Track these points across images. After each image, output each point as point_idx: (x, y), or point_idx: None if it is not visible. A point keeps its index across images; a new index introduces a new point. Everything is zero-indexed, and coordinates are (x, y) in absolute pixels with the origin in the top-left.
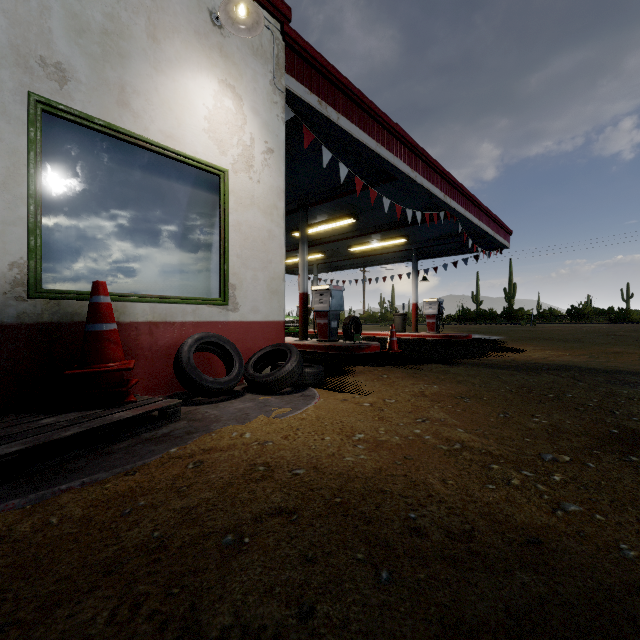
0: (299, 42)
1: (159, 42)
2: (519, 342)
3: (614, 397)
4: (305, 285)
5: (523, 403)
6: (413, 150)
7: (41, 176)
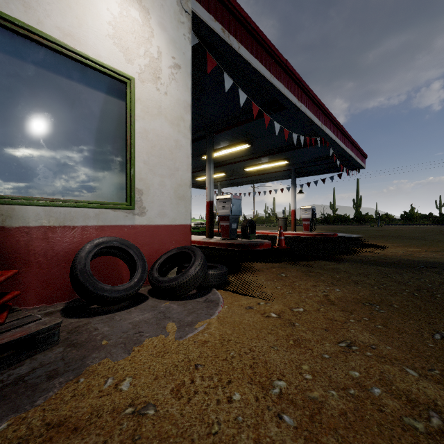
0: None
1: None
2: (376, 239)
3: None
4: (211, 195)
5: (442, 313)
6: (299, 84)
7: None
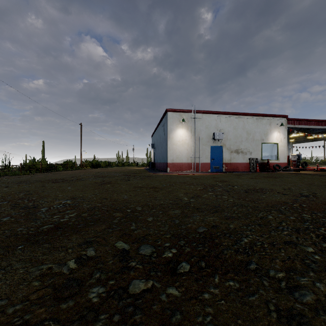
0: (289, 119)
1: (270, 131)
2: None
3: None
4: (289, 153)
5: None
6: (322, 122)
7: (262, 149)
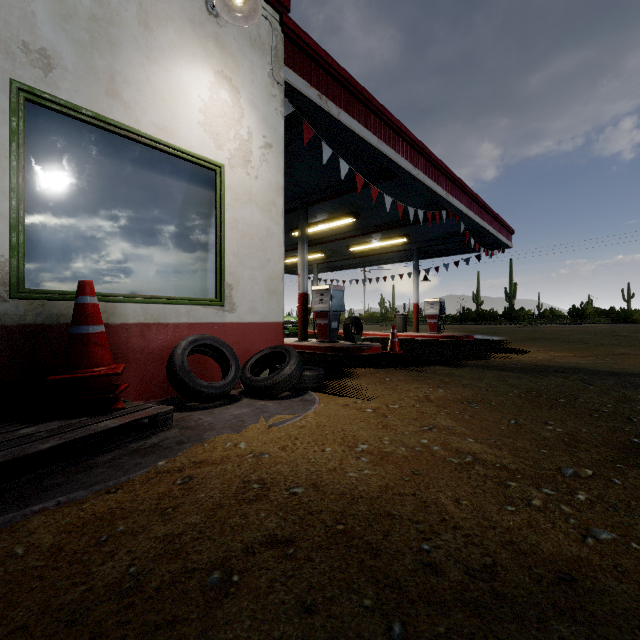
0: (298, 33)
1: (151, 30)
2: (522, 343)
3: (629, 402)
4: (305, 285)
5: (534, 409)
6: (415, 147)
7: (24, 169)
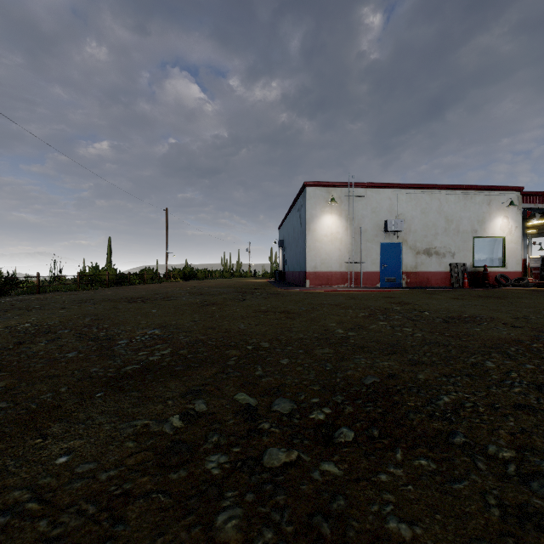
0: (526, 193)
1: (490, 216)
2: None
3: None
4: (525, 255)
5: None
6: None
7: (473, 248)
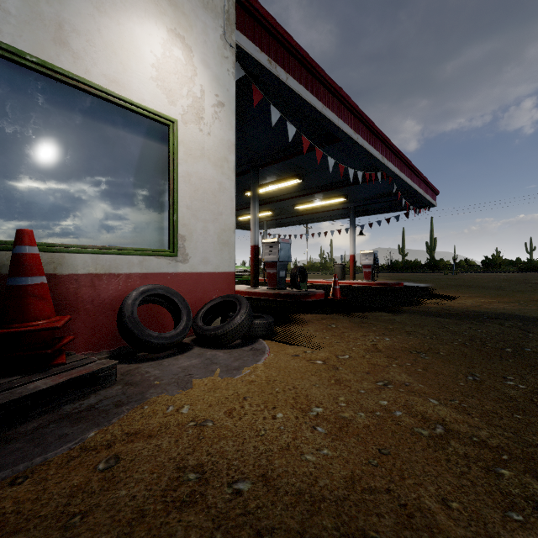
0: None
1: None
2: (447, 289)
3: None
4: (256, 238)
5: (485, 360)
6: (355, 114)
7: None
